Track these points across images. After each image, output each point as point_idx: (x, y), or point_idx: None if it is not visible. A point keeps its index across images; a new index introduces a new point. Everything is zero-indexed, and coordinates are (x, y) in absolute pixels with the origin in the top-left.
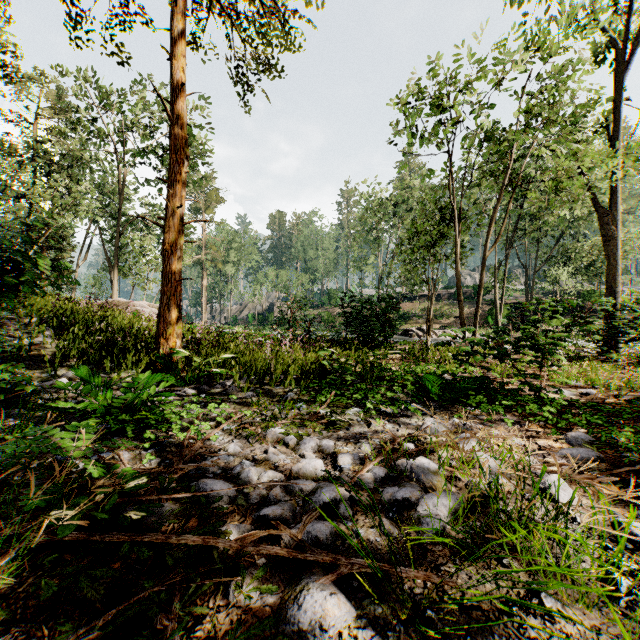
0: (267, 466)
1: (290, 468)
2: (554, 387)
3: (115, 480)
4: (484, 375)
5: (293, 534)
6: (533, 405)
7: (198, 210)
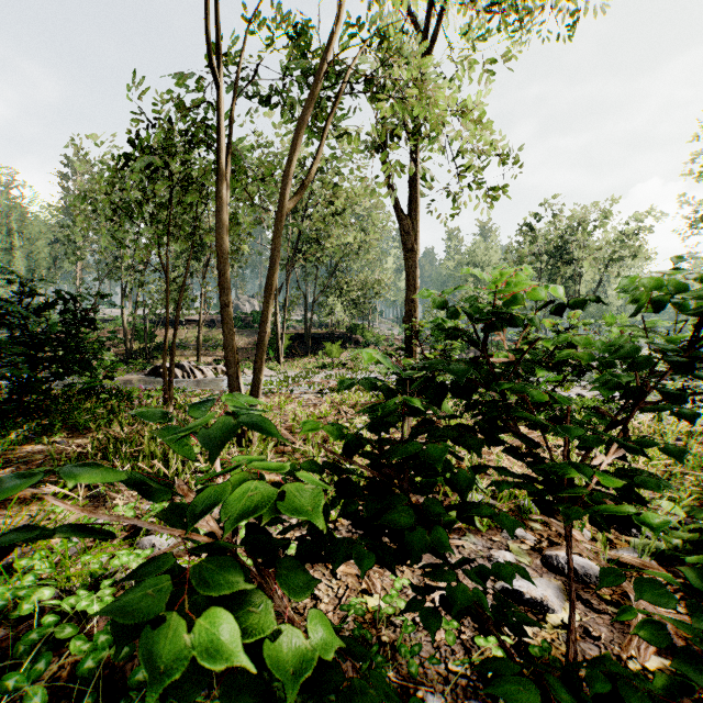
0: None
1: None
2: None
3: None
4: None
5: None
6: None
7: None
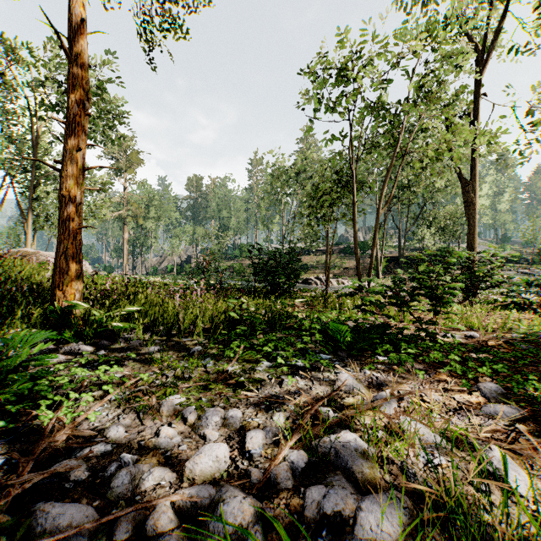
0: (155, 458)
1: (185, 459)
2: (447, 332)
3: None
4: (384, 322)
5: None
6: (437, 353)
7: (119, 170)
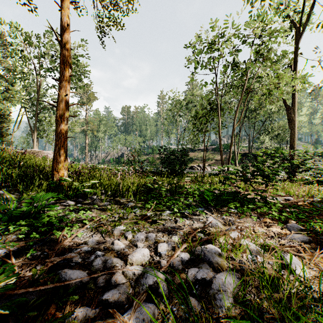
0: (112, 254)
1: (127, 255)
2: (273, 196)
3: (3, 271)
4: (236, 190)
5: (125, 321)
6: (265, 207)
7: (83, 103)
